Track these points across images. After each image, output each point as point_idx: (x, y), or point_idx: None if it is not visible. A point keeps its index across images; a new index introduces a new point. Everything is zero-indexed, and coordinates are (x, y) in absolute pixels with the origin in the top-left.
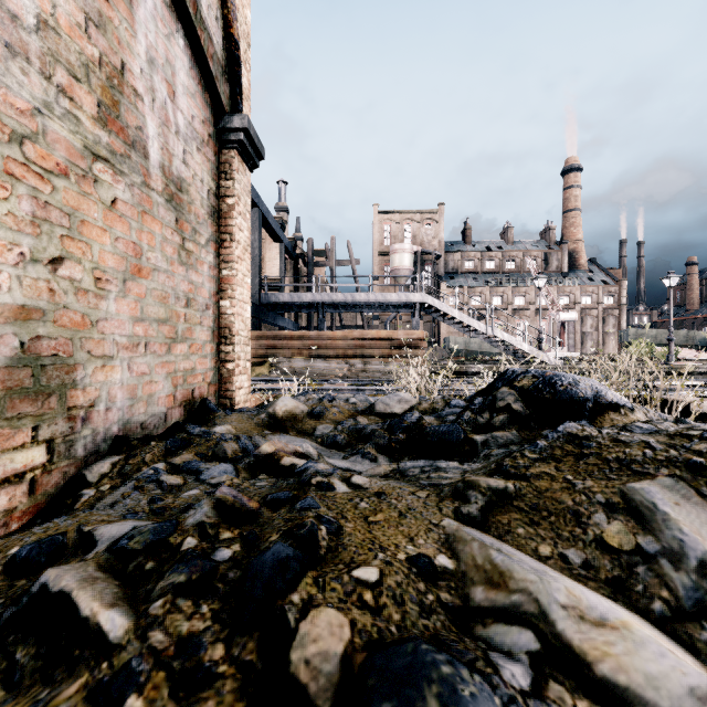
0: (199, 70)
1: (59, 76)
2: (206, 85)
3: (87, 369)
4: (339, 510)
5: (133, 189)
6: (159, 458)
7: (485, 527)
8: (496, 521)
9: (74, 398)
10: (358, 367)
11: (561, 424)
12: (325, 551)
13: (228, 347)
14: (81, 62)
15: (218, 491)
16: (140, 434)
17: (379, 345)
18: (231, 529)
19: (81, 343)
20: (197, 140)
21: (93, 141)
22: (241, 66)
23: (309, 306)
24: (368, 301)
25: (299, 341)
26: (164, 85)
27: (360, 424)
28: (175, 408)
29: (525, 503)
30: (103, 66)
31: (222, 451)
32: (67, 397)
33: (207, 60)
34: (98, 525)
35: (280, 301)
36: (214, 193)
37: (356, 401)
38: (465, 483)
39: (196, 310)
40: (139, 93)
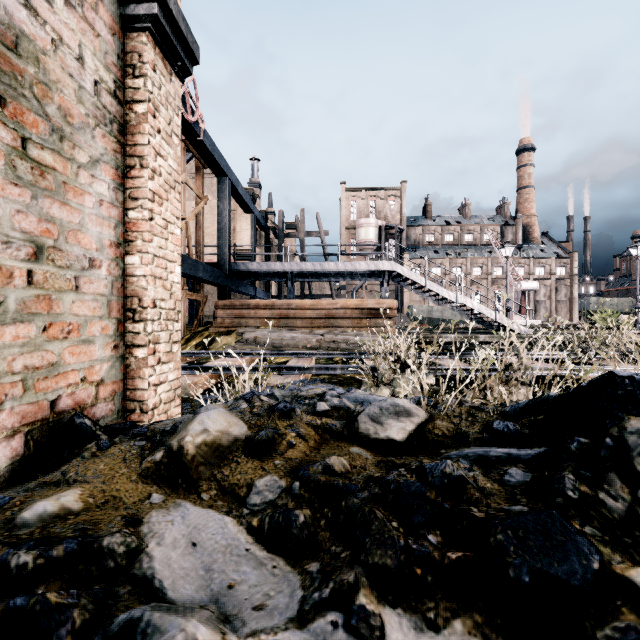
0: None
1: None
2: None
3: None
4: None
5: None
6: None
7: None
8: None
9: None
10: (327, 337)
11: None
12: None
13: (136, 325)
14: None
15: None
16: None
17: (348, 314)
18: None
19: None
20: None
21: None
22: None
23: (279, 275)
24: (337, 269)
25: (268, 310)
26: None
27: (336, 482)
28: None
29: None
30: None
31: None
32: None
33: None
34: None
35: (248, 269)
36: (112, 93)
37: (326, 408)
38: None
39: (62, 268)
40: None
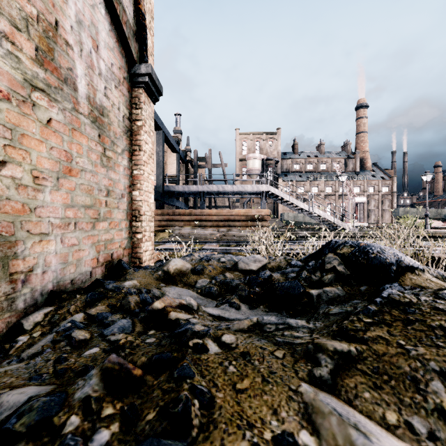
0: (116, 32)
1: (2, 25)
2: (121, 43)
3: (27, 244)
4: (211, 377)
5: (64, 112)
6: (80, 309)
7: (336, 390)
8: (345, 385)
9: (15, 266)
10: (226, 233)
11: (385, 291)
12: (197, 431)
13: (137, 223)
14: (21, 16)
15: (107, 360)
16: (71, 288)
17: (240, 218)
18: (114, 403)
19: (21, 224)
20: (115, 81)
21: (31, 76)
22: (146, 32)
23: (195, 193)
24: (232, 190)
25: (188, 216)
26: (89, 40)
27: (228, 279)
28: (98, 267)
29: (367, 366)
30: (40, 22)
31: (127, 303)
32: (9, 265)
33: (121, 25)
34: (3, 391)
35: (176, 190)
36: (128, 118)
37: (225, 260)
38: (315, 345)
39: (114, 198)
40: (70, 44)
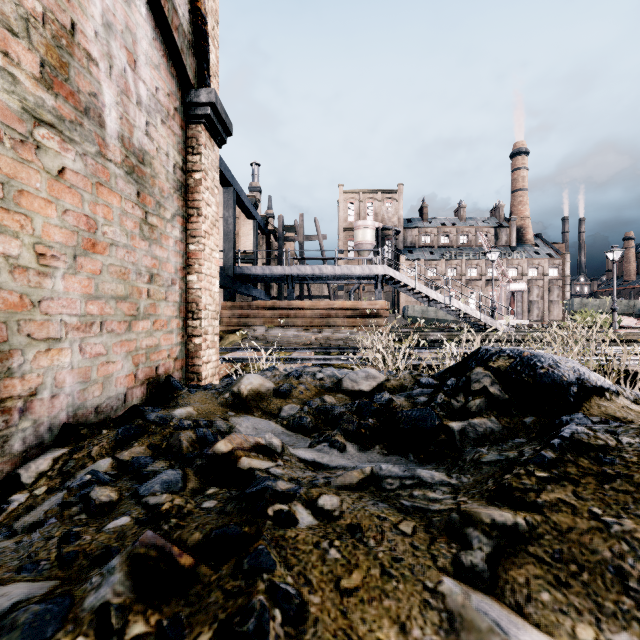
0: (164, 41)
1: None
2: (171, 58)
3: (27, 354)
4: (301, 567)
5: (85, 159)
6: (108, 451)
7: (496, 589)
8: (510, 580)
9: (9, 388)
10: (325, 335)
11: (567, 428)
12: None
13: (195, 322)
14: (18, 14)
15: (138, 541)
16: (95, 419)
17: (344, 314)
18: (146, 614)
19: (18, 326)
20: (161, 113)
21: (34, 104)
22: (208, 42)
23: (280, 278)
24: (334, 273)
25: (270, 311)
26: (123, 52)
27: (327, 405)
28: (136, 387)
29: (544, 549)
30: (47, 23)
31: (177, 442)
32: (0, 387)
33: (171, 31)
34: None
35: (252, 273)
36: (181, 168)
37: (323, 376)
38: (462, 514)
39: (160, 286)
40: (93, 57)
